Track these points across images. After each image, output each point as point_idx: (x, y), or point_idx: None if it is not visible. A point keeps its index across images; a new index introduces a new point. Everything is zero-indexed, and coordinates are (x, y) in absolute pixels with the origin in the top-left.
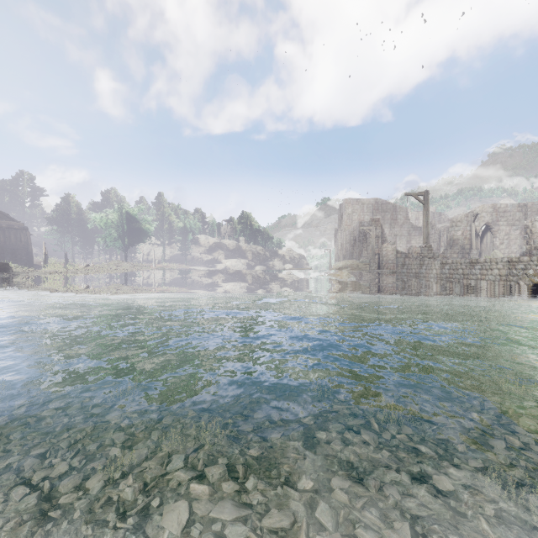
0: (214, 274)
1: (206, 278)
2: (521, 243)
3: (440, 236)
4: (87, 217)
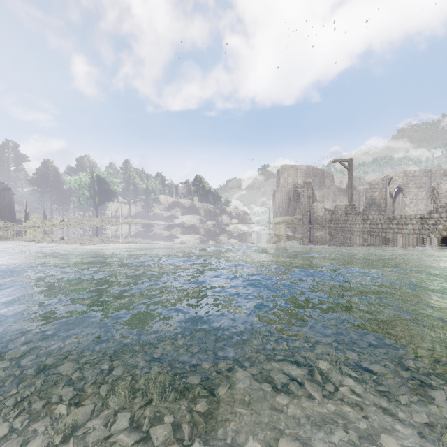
0: (172, 228)
1: (165, 231)
2: (427, 202)
3: (360, 196)
4: (63, 179)
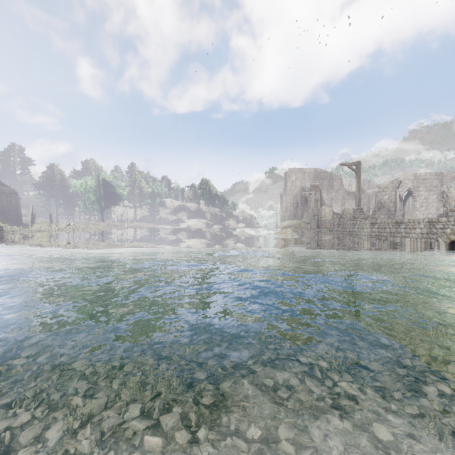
0: (178, 232)
1: (171, 235)
2: (438, 206)
3: (370, 200)
4: (69, 183)
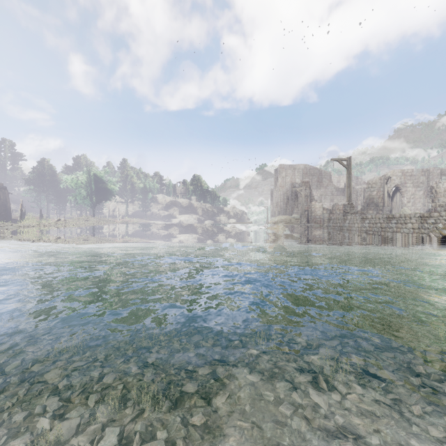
0: (170, 227)
1: (162, 231)
2: (424, 201)
3: (358, 196)
4: (60, 178)
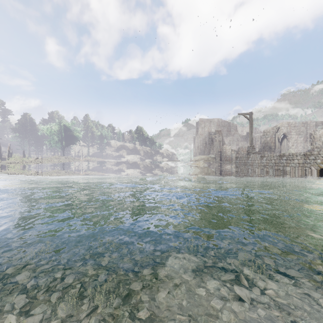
0: (120, 164)
1: (114, 166)
2: (304, 145)
3: (256, 141)
4: (38, 128)
